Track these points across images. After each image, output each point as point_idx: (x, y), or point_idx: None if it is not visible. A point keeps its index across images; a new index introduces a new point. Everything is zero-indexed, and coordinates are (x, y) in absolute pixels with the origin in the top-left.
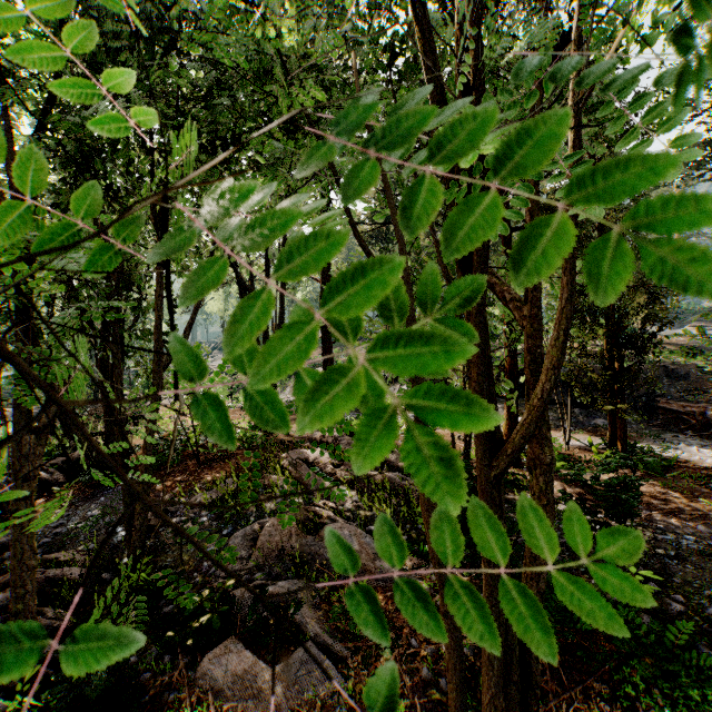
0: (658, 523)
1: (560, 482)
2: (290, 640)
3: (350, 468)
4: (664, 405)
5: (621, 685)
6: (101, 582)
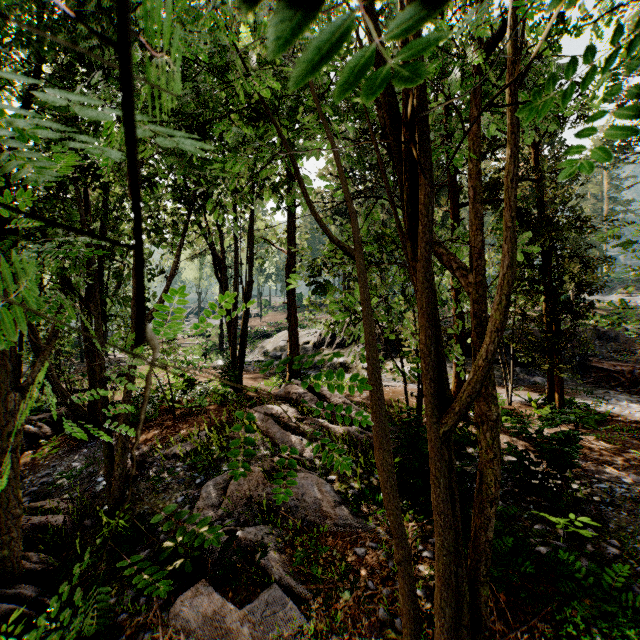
0: (593, 472)
1: (503, 434)
2: (257, 582)
3: (313, 422)
4: (596, 364)
5: (563, 625)
6: (83, 528)
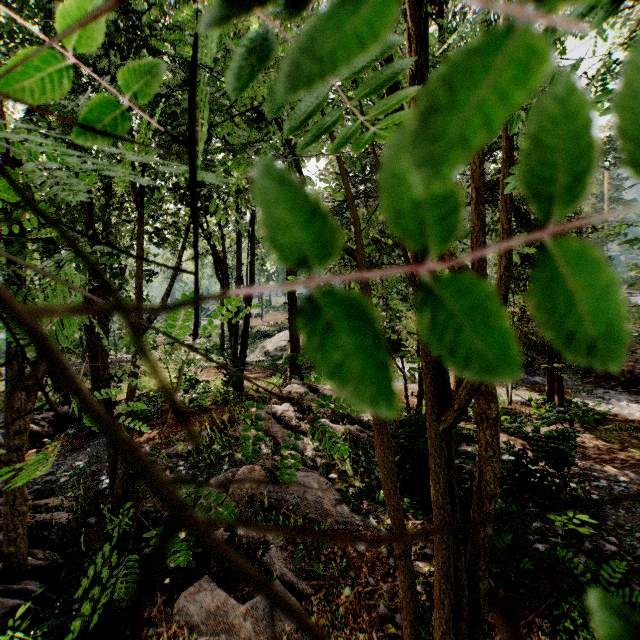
0: (592, 471)
1: (503, 434)
2: None
3: None
4: None
5: (560, 620)
6: (87, 525)
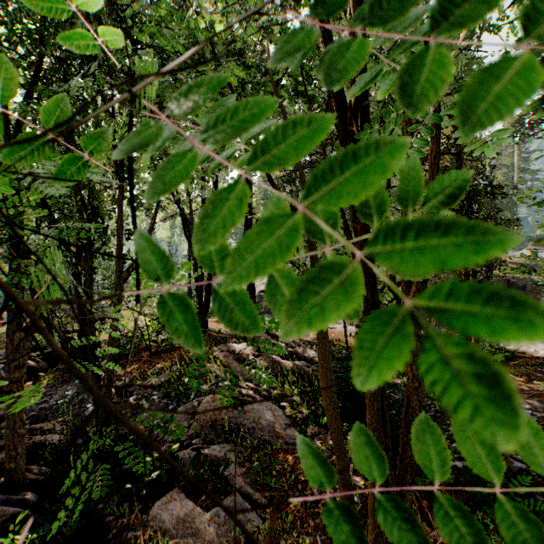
0: None
1: None
2: (221, 490)
3: (267, 358)
4: None
5: None
6: (76, 446)
